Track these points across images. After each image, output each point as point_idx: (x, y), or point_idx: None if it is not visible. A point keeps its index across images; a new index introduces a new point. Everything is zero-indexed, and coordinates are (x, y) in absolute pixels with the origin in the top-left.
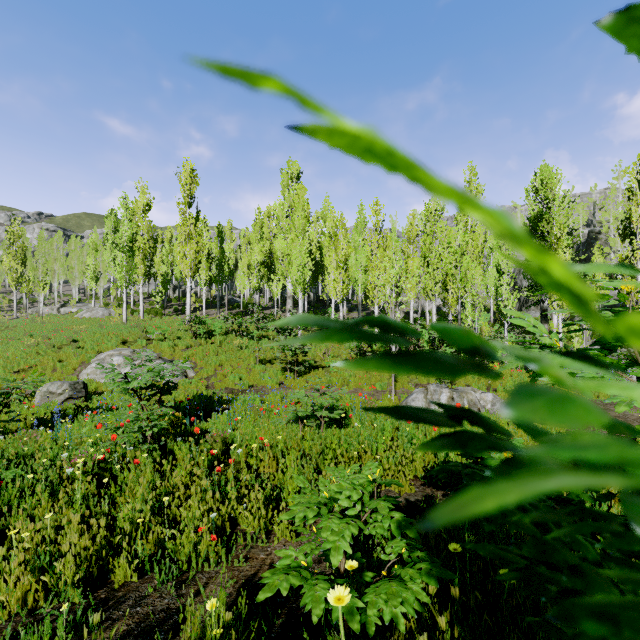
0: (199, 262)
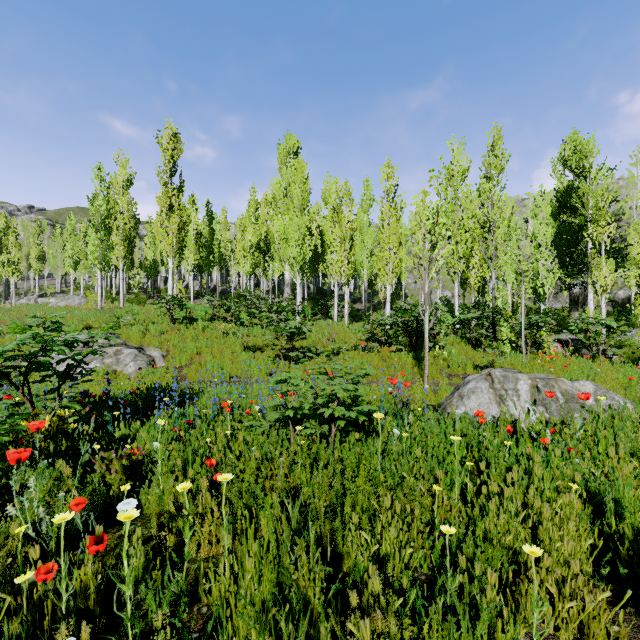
0: (183, 240)
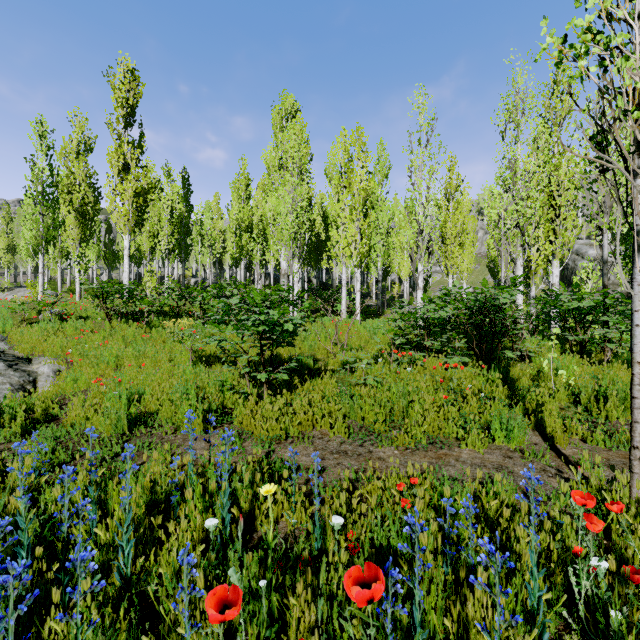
0: (143, 211)
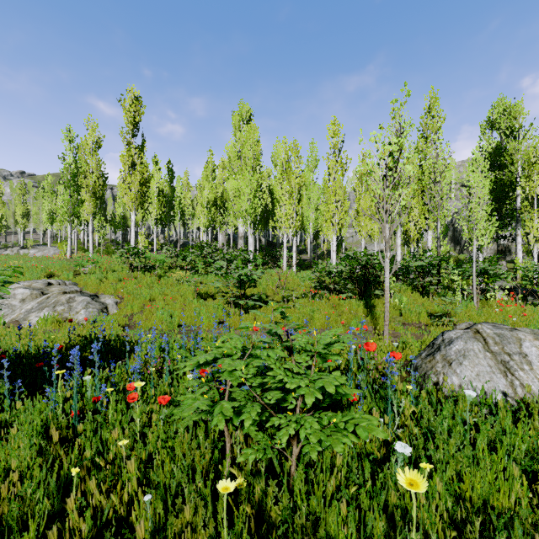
0: (144, 195)
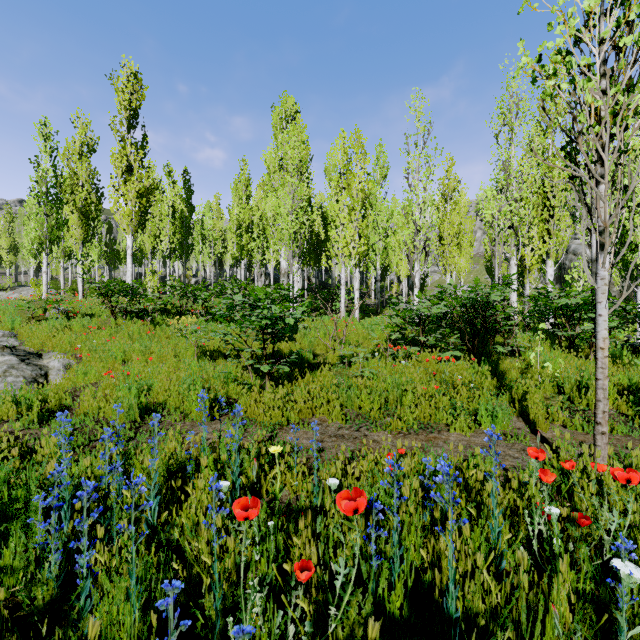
0: (146, 211)
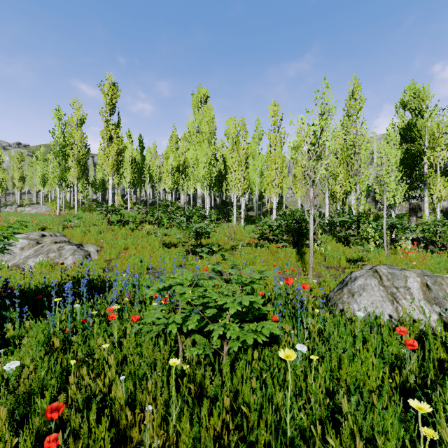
0: (120, 163)
